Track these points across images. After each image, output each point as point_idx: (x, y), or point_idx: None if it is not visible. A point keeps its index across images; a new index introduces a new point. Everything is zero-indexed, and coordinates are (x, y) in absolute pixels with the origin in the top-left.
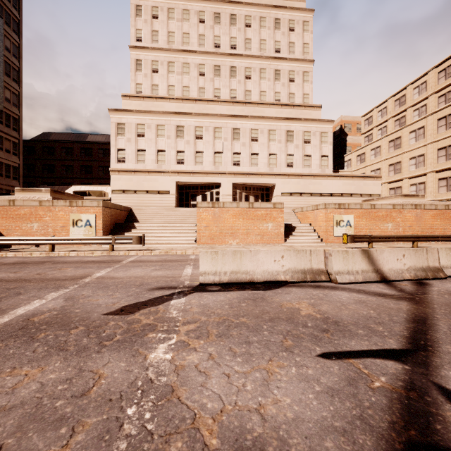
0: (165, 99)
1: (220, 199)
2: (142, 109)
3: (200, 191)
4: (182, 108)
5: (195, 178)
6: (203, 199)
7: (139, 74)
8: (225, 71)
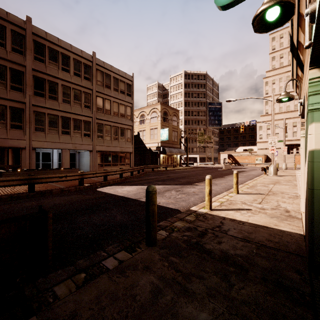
0: (278, 114)
1: None
2: (268, 119)
3: (295, 146)
4: (286, 115)
5: (292, 142)
6: (296, 150)
7: (267, 106)
8: None
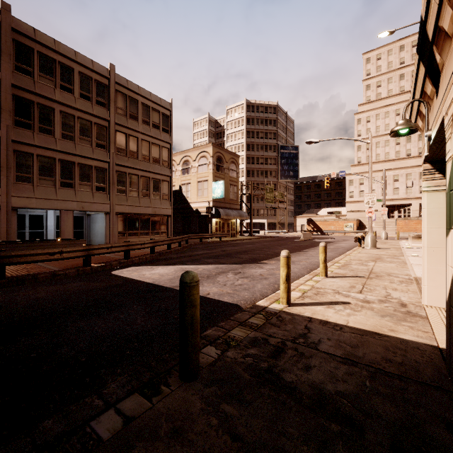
0: (374, 163)
1: (411, 213)
2: (361, 170)
3: (396, 208)
4: (385, 166)
5: (393, 202)
6: (398, 212)
7: (359, 152)
8: (414, 138)
